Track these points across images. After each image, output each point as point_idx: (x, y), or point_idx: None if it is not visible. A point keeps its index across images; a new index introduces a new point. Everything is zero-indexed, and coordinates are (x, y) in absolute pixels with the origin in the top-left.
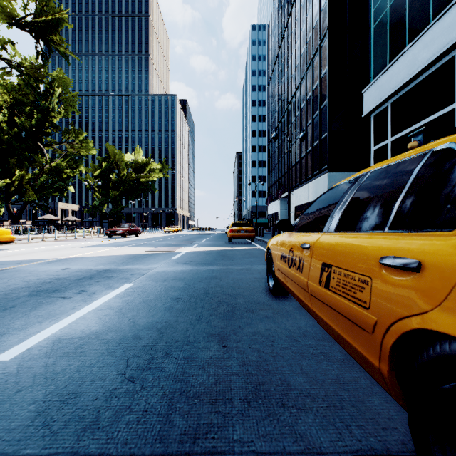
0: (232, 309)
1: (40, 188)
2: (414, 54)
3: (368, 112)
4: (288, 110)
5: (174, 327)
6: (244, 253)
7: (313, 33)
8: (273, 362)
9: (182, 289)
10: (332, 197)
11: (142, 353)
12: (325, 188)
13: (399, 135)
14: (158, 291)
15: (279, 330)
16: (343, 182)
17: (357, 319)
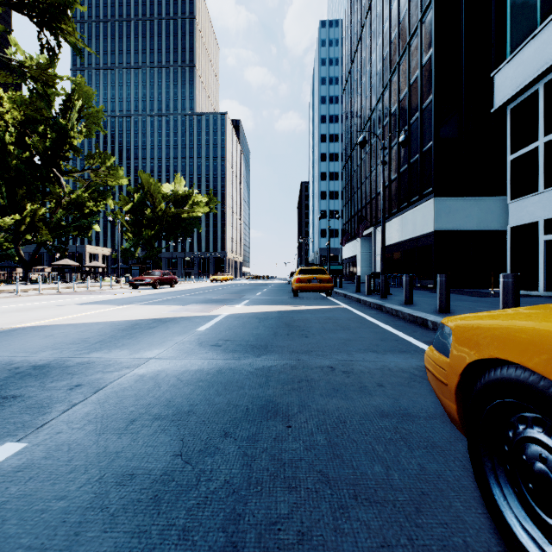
0: None
1: (56, 226)
2: None
3: (503, 102)
4: (371, 119)
5: None
6: (323, 318)
7: (410, 6)
8: None
9: (147, 502)
10: None
11: None
12: (430, 220)
13: None
14: (47, 524)
15: None
16: None
17: None
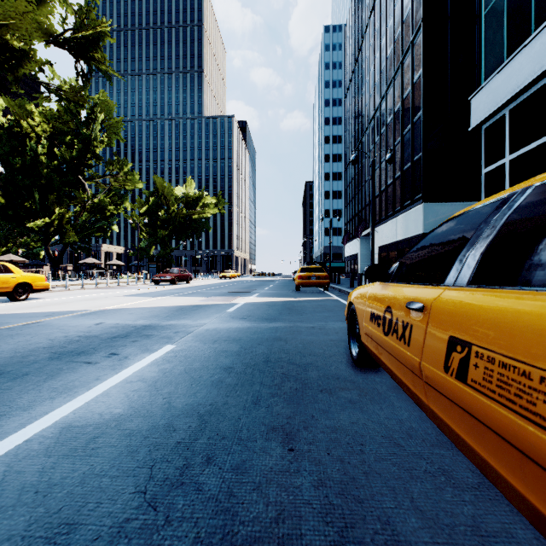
0: (302, 387)
1: (81, 228)
2: (543, 43)
3: (478, 123)
4: (370, 126)
5: (221, 413)
6: (316, 305)
7: (403, 28)
8: (365, 483)
9: (235, 355)
10: (456, 230)
11: (173, 456)
12: (419, 223)
13: (521, 152)
14: (205, 357)
15: (370, 426)
16: (474, 207)
17: (538, 454)
